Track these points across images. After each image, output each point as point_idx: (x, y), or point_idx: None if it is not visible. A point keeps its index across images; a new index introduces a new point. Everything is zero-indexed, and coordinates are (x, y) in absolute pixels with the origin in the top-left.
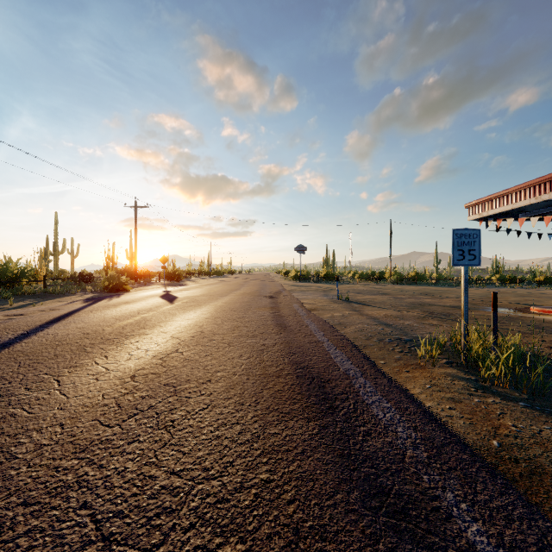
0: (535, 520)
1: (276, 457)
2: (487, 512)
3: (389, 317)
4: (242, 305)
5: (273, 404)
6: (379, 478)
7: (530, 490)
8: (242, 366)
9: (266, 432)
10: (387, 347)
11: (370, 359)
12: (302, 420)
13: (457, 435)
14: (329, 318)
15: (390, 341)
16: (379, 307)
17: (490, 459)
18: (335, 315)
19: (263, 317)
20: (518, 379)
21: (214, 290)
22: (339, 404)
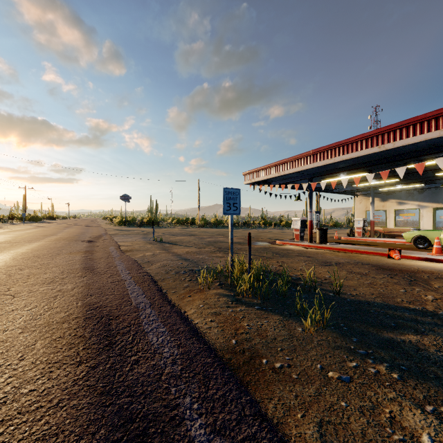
0: (241, 398)
1: (19, 422)
2: (211, 404)
3: (189, 253)
4: (52, 251)
5: (44, 355)
6: (131, 405)
7: (247, 372)
8: (21, 318)
9: (19, 393)
10: (181, 277)
11: (164, 290)
12: (72, 366)
13: (209, 342)
14: (141, 258)
15: (184, 273)
16: (185, 246)
17: (227, 355)
18: (146, 254)
19: (72, 262)
20: (257, 290)
21: (23, 236)
22: (119, 339)
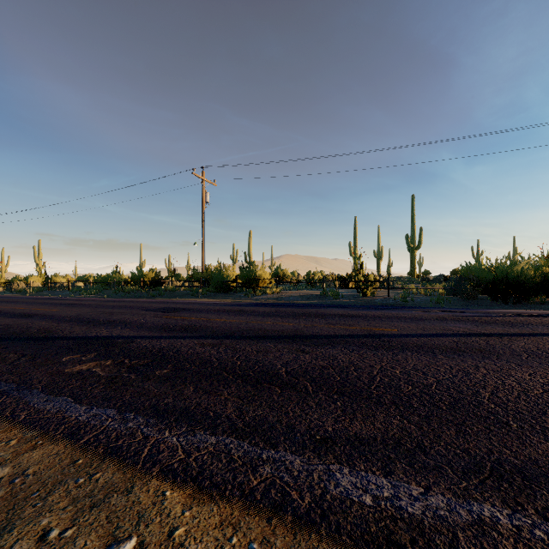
0: None
1: (546, 433)
2: None
3: None
4: None
5: None
6: None
7: None
8: None
9: None
10: None
11: None
12: None
13: None
14: None
15: None
16: None
17: None
18: None
19: None
20: None
21: None
22: None
